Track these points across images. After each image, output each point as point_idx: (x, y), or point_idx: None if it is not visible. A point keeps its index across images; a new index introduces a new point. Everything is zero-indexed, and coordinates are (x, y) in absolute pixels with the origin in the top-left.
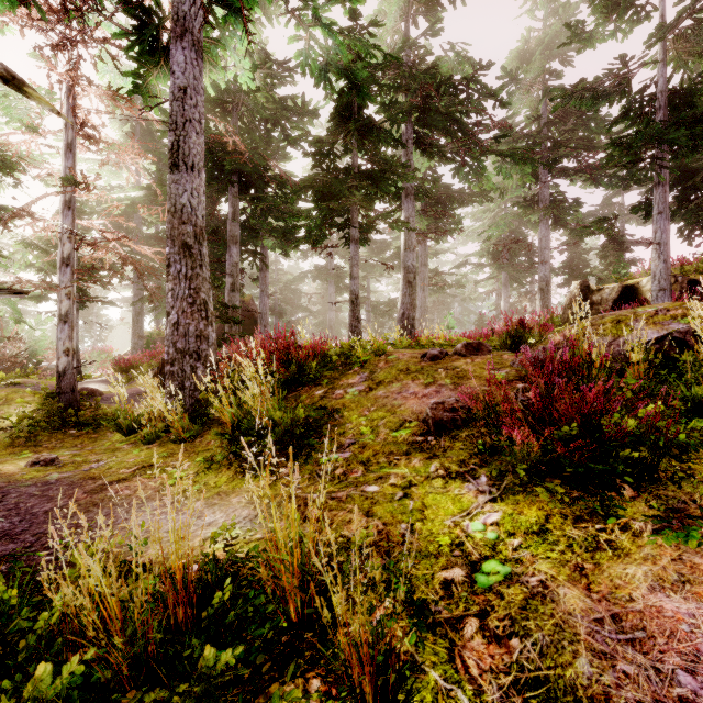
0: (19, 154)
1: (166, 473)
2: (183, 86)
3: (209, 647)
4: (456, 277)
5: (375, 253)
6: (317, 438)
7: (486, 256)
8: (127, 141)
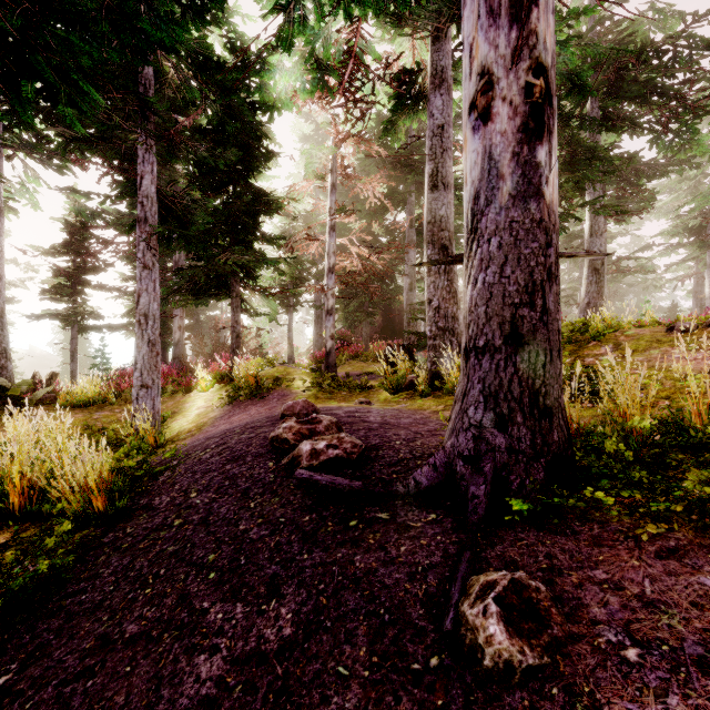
0: (288, 196)
1: None
2: (441, 124)
3: (707, 420)
4: (630, 263)
5: None
6: (595, 387)
7: (679, 234)
8: None
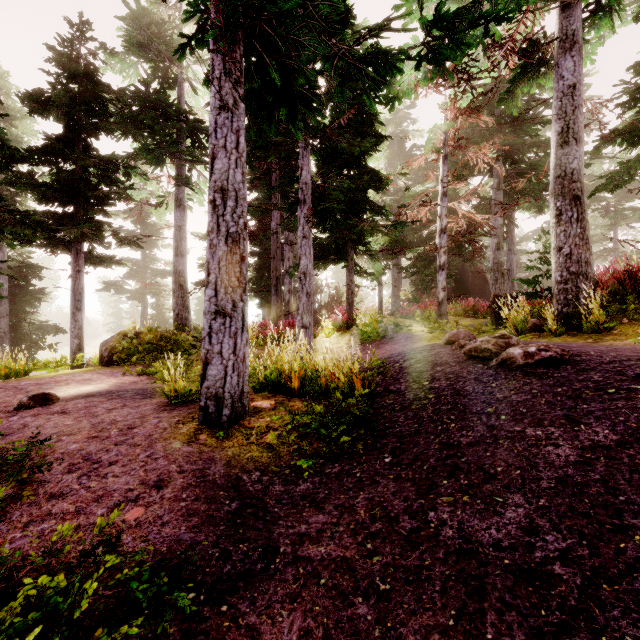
0: (396, 172)
1: (628, 340)
2: (572, 84)
3: None
4: None
5: (627, 196)
6: None
7: None
8: (391, 152)
